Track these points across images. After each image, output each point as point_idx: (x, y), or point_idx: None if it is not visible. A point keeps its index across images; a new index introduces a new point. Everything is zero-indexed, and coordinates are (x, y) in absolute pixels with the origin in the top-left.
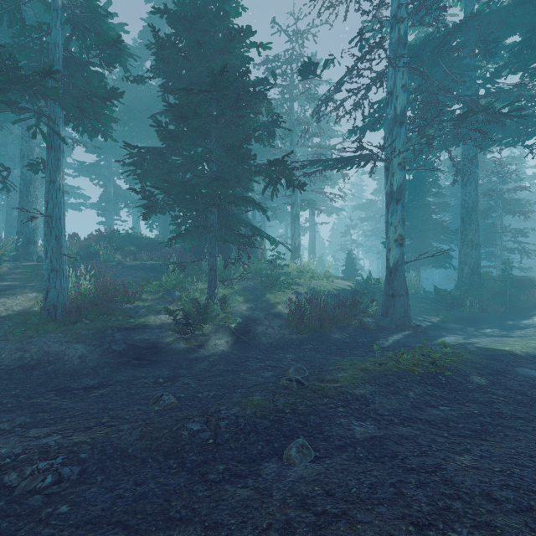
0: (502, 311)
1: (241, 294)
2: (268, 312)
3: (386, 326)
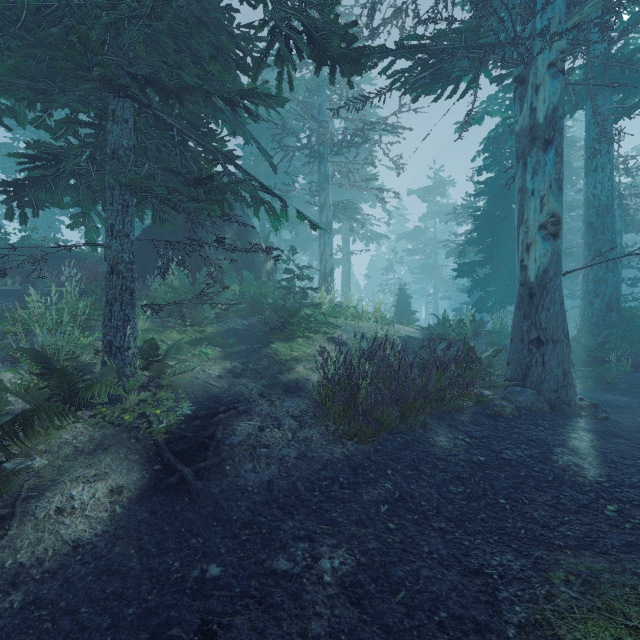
0: None
1: (218, 342)
2: (271, 383)
3: (530, 407)
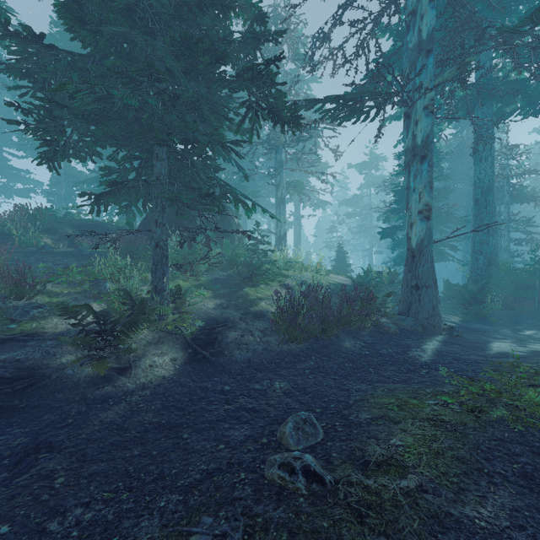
0: (531, 307)
1: (209, 287)
2: (246, 312)
3: (410, 328)
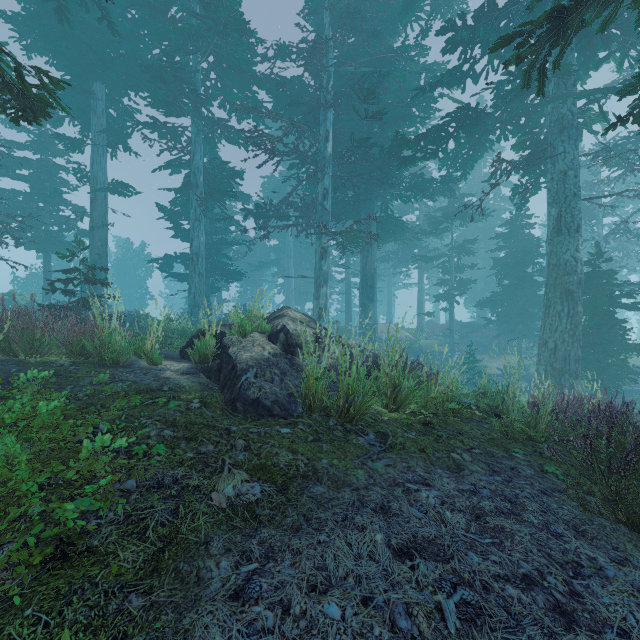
0: None
1: None
2: None
3: None
